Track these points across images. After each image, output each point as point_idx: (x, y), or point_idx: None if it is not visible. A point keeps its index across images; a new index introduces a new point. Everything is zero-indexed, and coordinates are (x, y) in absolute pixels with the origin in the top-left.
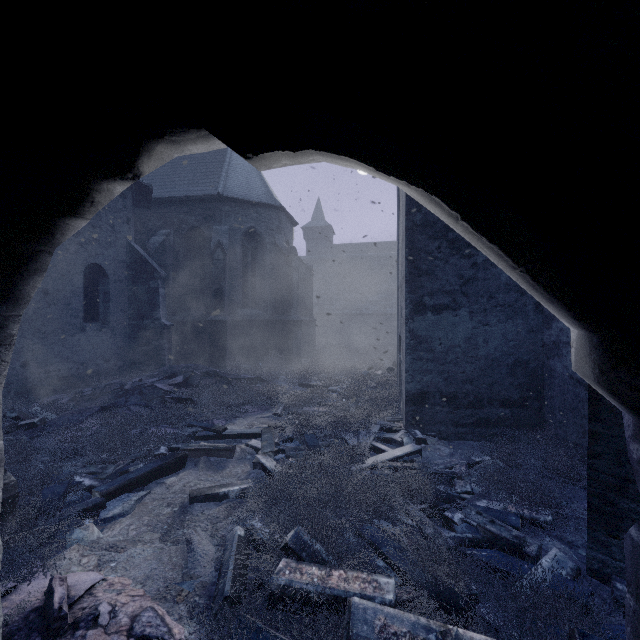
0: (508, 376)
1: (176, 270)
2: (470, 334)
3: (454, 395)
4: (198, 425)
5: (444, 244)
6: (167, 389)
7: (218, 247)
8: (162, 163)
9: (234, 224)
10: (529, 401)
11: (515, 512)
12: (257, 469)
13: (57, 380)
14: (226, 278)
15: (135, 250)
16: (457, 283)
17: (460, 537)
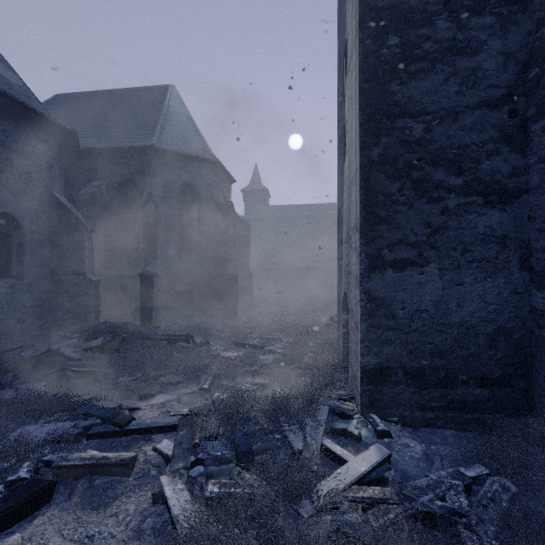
0: (487, 348)
1: (109, 223)
2: (440, 296)
3: (420, 371)
4: (96, 414)
5: (407, 185)
6: (77, 357)
7: (150, 199)
8: None
9: (169, 177)
10: (514, 379)
11: None
12: (159, 504)
13: None
14: (159, 232)
15: (57, 200)
16: (424, 233)
17: None
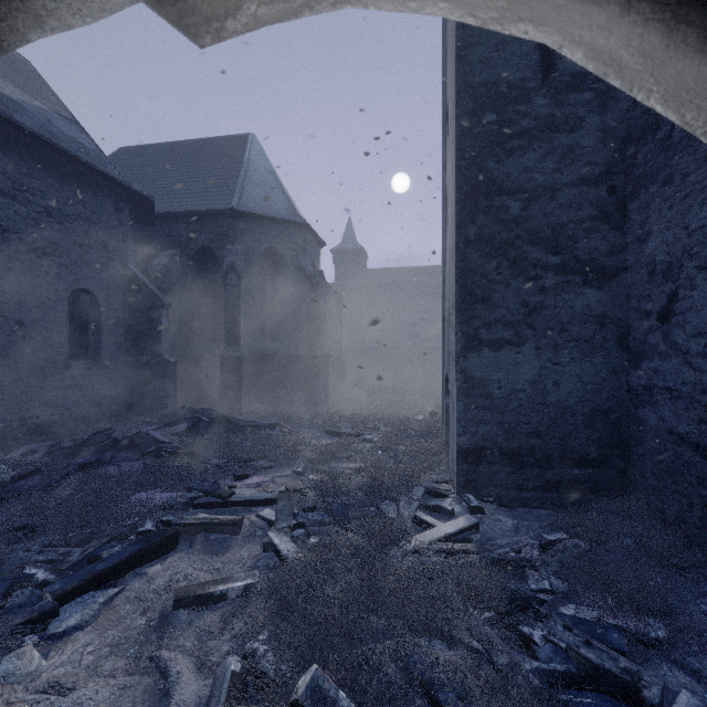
0: (584, 428)
1: (183, 297)
2: (537, 376)
3: (517, 451)
4: (199, 488)
5: (504, 264)
6: (166, 440)
7: (231, 270)
8: (1, 49)
9: (251, 244)
10: (611, 459)
11: (615, 624)
12: (268, 552)
13: (34, 429)
14: (241, 306)
15: (133, 273)
16: (520, 312)
17: (546, 670)
